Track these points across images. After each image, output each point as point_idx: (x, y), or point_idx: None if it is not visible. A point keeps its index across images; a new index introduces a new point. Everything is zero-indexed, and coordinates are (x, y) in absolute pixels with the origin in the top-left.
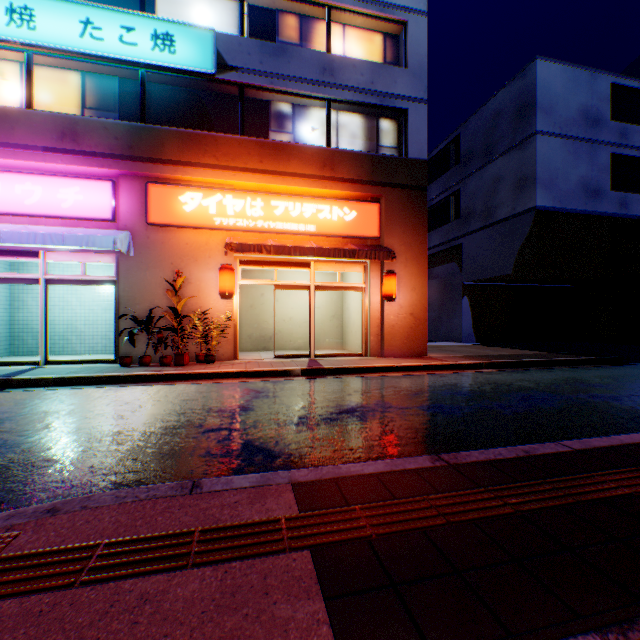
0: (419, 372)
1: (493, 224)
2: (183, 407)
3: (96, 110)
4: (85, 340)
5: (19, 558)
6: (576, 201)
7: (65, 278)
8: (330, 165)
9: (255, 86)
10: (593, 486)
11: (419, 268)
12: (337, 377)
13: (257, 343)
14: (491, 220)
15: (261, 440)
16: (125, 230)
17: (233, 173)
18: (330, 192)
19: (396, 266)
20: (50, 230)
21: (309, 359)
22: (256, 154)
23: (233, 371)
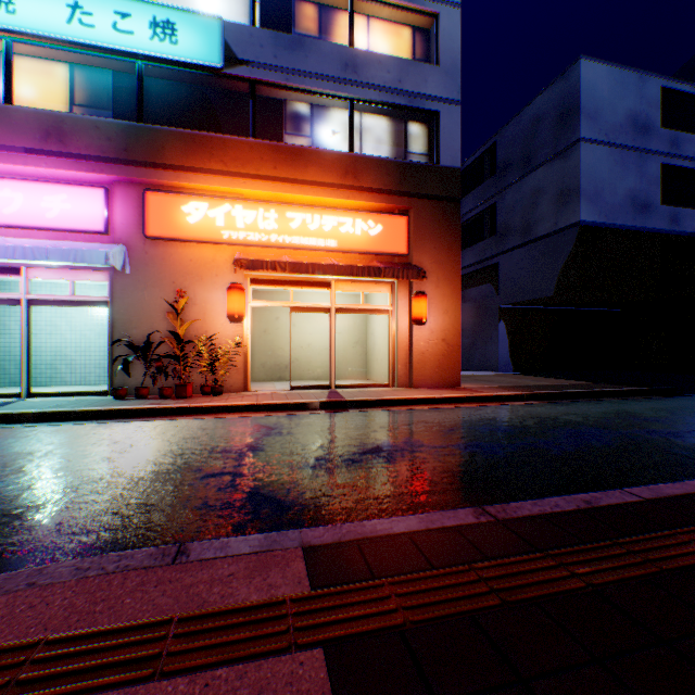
0: (453, 405)
1: (532, 241)
2: (181, 447)
3: (87, 107)
4: (76, 369)
5: None
6: (623, 216)
7: (50, 298)
8: (353, 173)
9: (268, 83)
10: (677, 548)
11: (452, 289)
12: (361, 411)
13: (271, 372)
14: (530, 237)
15: (270, 487)
16: (120, 244)
17: (243, 180)
18: (353, 203)
19: (426, 286)
20: (32, 243)
21: (329, 390)
22: (269, 159)
23: (242, 404)
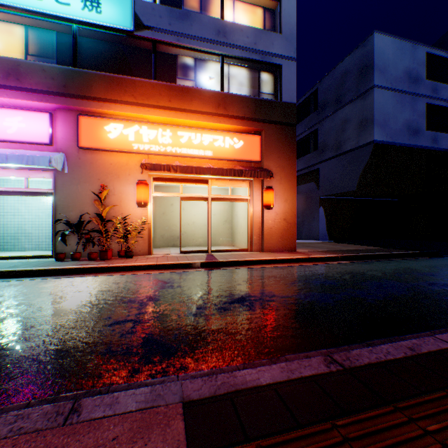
0: (292, 264)
1: (342, 154)
2: (98, 298)
3: (37, 57)
4: (32, 239)
5: None
6: (402, 137)
7: (11, 190)
8: (223, 105)
9: (165, 42)
10: None
11: (290, 185)
12: (229, 268)
13: (168, 241)
14: (340, 151)
15: (161, 333)
16: (60, 152)
17: (148, 109)
18: (223, 126)
19: (273, 183)
20: None
21: (207, 254)
22: (166, 95)
23: (146, 264)
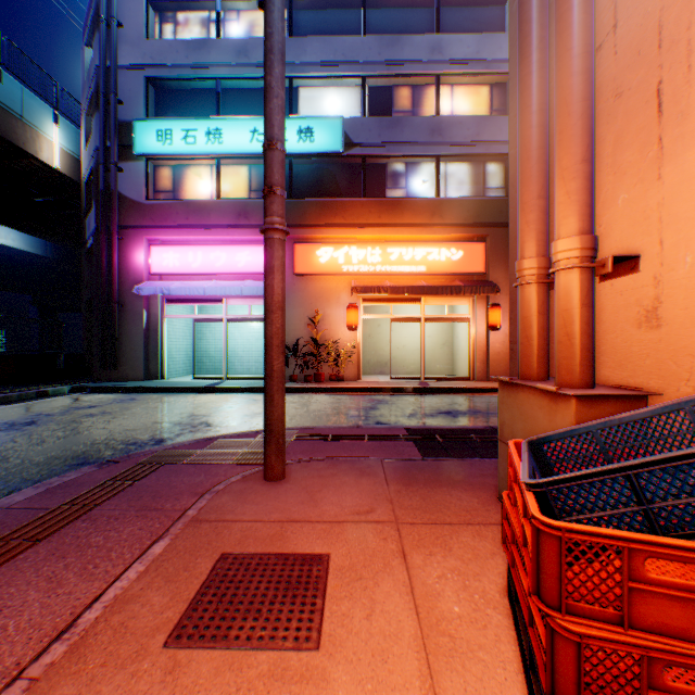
0: None
1: None
2: (331, 406)
3: (258, 192)
4: (243, 363)
5: (304, 435)
6: None
7: (239, 317)
8: (438, 213)
9: (374, 155)
10: None
11: None
12: (442, 395)
13: (374, 368)
14: None
15: (386, 421)
16: None
17: (357, 229)
18: (438, 236)
19: (501, 298)
20: (231, 283)
21: (419, 381)
22: (375, 211)
23: (359, 387)
